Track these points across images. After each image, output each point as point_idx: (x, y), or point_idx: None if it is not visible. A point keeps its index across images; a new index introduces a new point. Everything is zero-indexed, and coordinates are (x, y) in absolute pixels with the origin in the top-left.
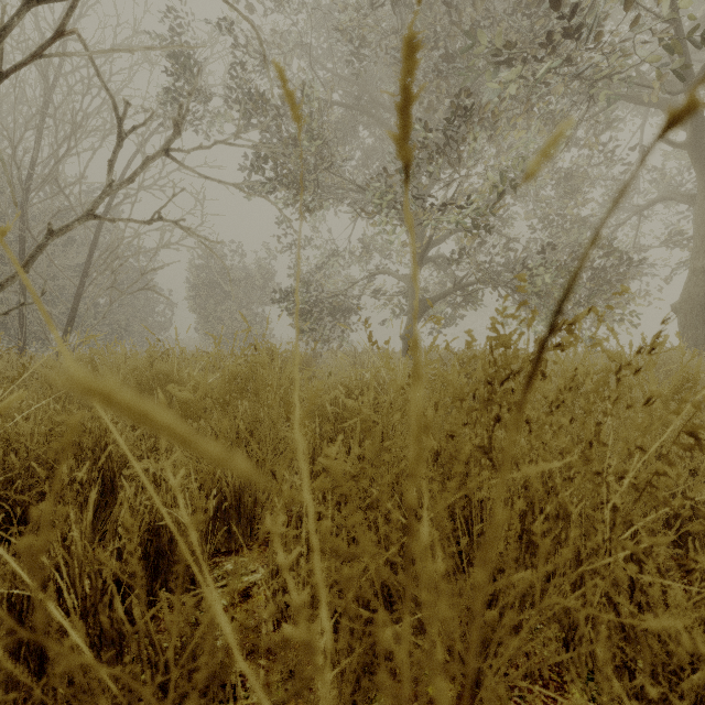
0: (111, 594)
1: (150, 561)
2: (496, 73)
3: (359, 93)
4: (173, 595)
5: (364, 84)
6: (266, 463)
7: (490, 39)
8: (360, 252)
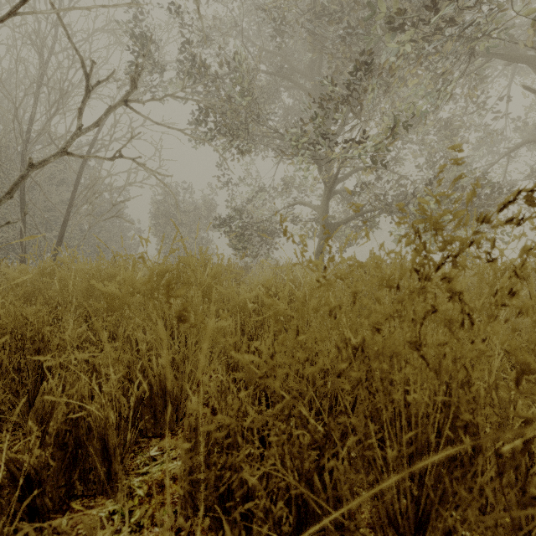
0: (20, 488)
1: (67, 451)
2: (392, 34)
3: (281, 62)
4: (91, 485)
5: (284, 55)
6: (190, 354)
7: (387, 8)
8: (282, 188)
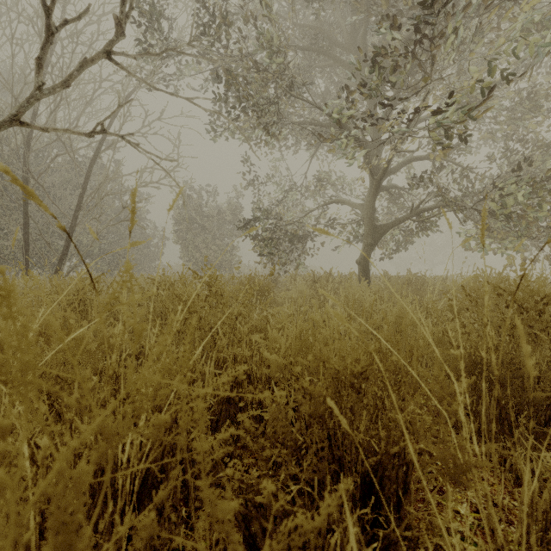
0: None
1: None
2: None
3: (316, 33)
4: None
5: (320, 25)
6: None
7: None
8: (316, 186)
